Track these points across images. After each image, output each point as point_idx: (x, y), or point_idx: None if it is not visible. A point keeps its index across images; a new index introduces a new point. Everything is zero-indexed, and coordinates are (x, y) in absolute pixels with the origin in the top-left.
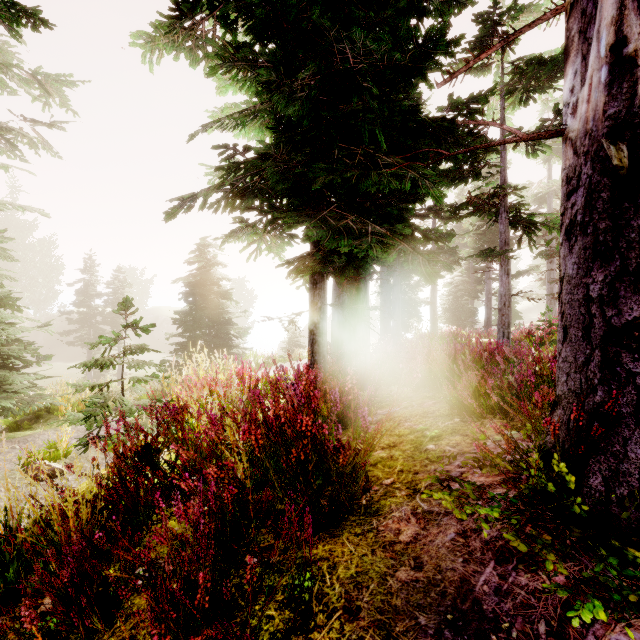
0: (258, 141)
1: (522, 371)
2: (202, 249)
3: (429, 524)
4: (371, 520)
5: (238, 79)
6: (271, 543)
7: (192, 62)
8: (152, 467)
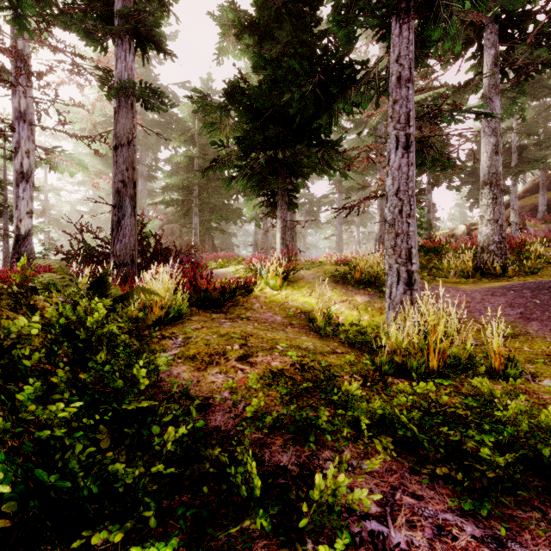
0: None
1: None
2: None
3: None
4: None
5: None
6: None
7: None
8: None
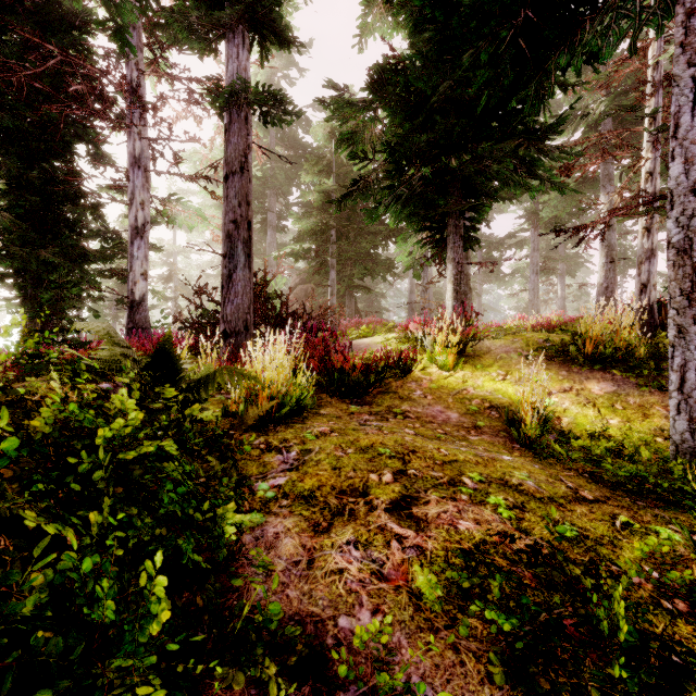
0: None
1: None
2: None
3: None
4: None
5: None
6: None
7: None
8: None
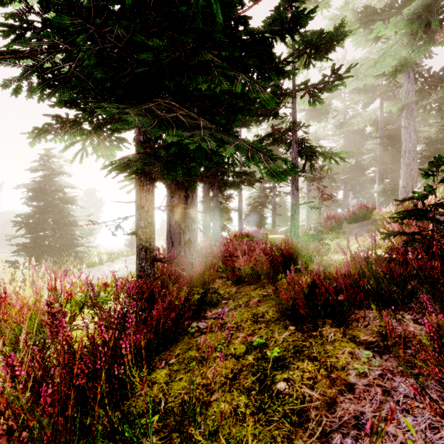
0: None
1: (339, 271)
2: (46, 159)
3: None
4: None
5: None
6: None
7: None
8: None
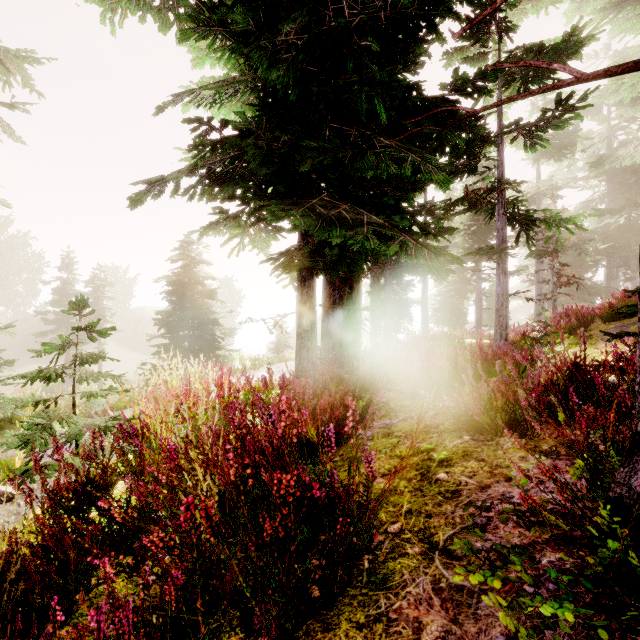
0: (236, 113)
1: (537, 380)
2: (186, 246)
3: (461, 613)
4: (377, 597)
5: (215, 47)
6: (240, 637)
7: (162, 26)
8: (97, 509)
